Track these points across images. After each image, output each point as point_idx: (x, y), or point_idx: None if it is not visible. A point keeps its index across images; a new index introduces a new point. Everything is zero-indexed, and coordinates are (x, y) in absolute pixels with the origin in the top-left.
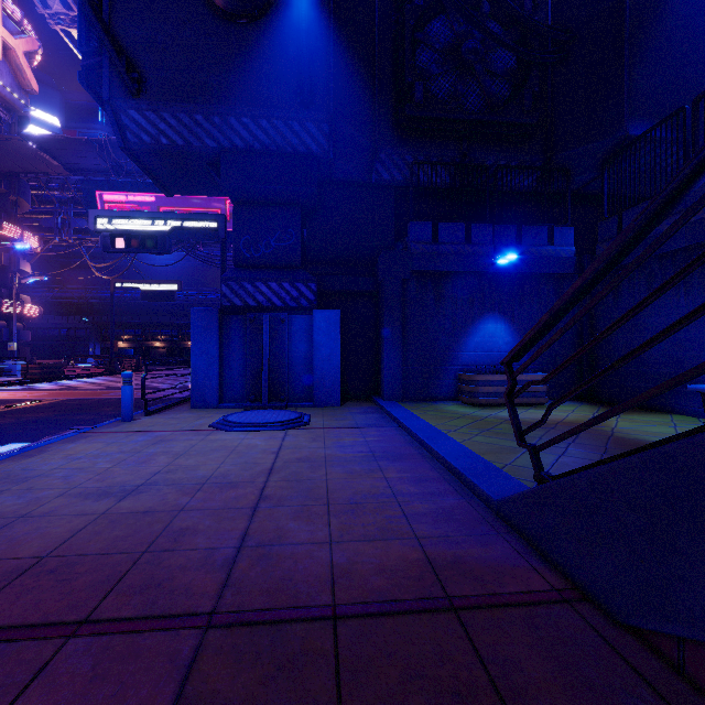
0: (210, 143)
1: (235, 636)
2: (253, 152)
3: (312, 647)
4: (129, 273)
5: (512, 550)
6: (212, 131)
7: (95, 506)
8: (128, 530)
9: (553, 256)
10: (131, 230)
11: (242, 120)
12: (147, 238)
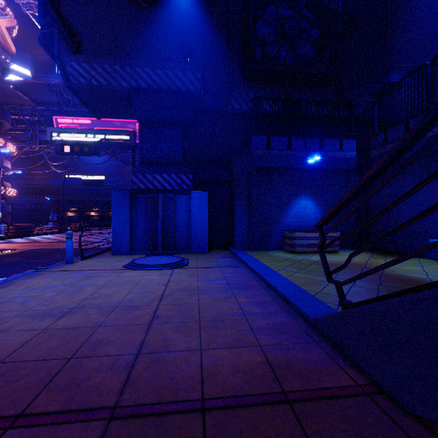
0: (124, 84)
1: (130, 426)
2: (152, 90)
3: (186, 435)
4: (75, 169)
5: (326, 354)
6: (125, 76)
7: (40, 323)
8: (61, 341)
9: (343, 157)
10: (74, 141)
11: (145, 69)
12: (84, 146)
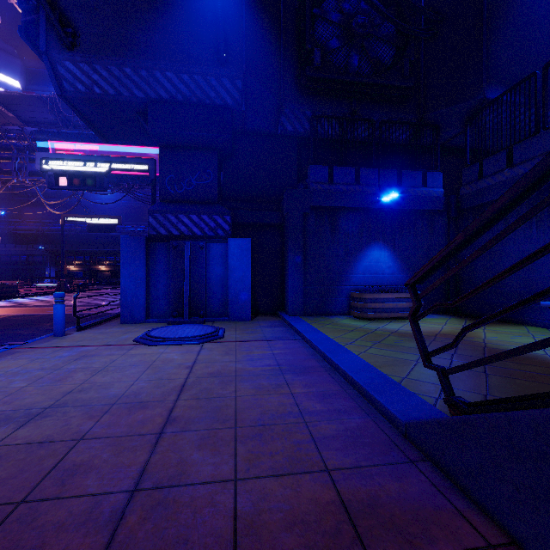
0: (139, 94)
1: None
2: (176, 103)
3: None
4: (80, 210)
5: (430, 484)
6: (139, 83)
7: None
8: (13, 469)
9: (426, 195)
10: (73, 171)
11: (166, 74)
12: (87, 178)
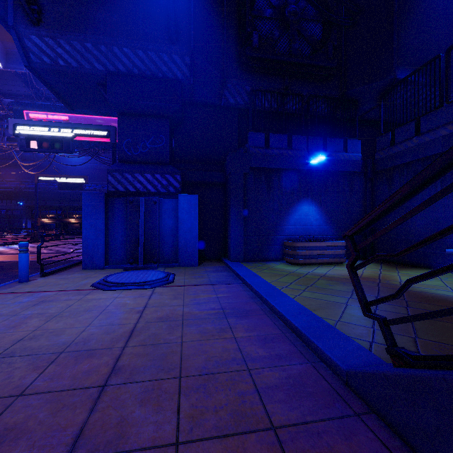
0: (99, 67)
1: None
2: (133, 76)
3: None
4: (53, 171)
5: (380, 443)
6: (99, 57)
7: None
8: None
9: (347, 159)
10: (42, 135)
11: (123, 50)
12: (55, 141)
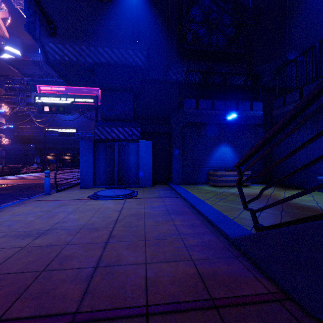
0: (89, 60)
1: None
2: (110, 65)
3: None
4: (53, 124)
5: (244, 267)
6: (90, 54)
7: (21, 242)
8: (36, 257)
9: (253, 115)
10: (52, 103)
11: (105, 49)
12: (59, 106)
